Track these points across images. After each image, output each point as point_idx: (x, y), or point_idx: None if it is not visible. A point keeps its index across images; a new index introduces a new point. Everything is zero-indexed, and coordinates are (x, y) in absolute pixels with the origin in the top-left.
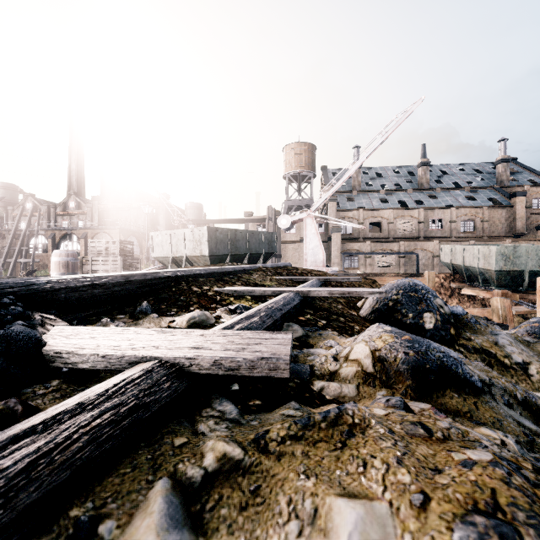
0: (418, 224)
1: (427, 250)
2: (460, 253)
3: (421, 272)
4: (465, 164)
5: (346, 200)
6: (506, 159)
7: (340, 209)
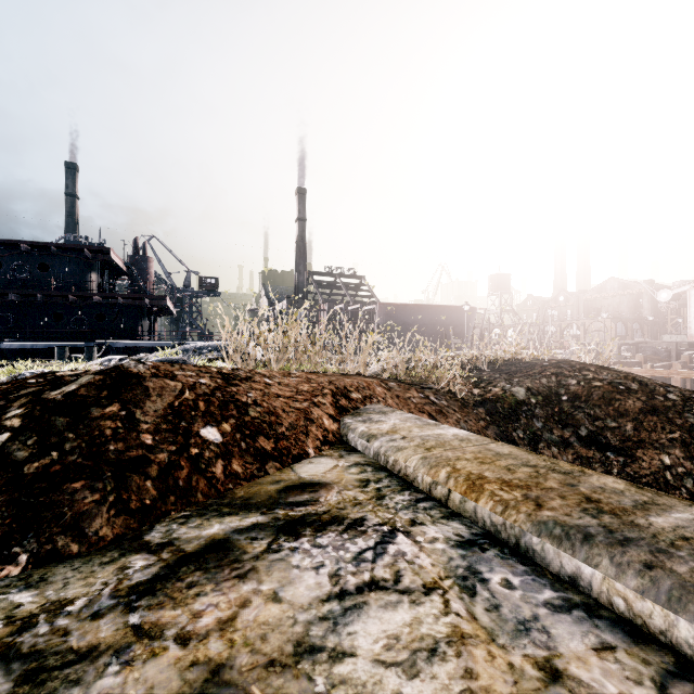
0: None
1: None
2: None
3: None
4: None
5: None
6: None
7: None
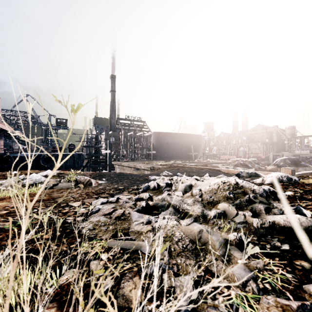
0: None
1: None
2: None
3: None
4: None
5: None
6: None
7: None
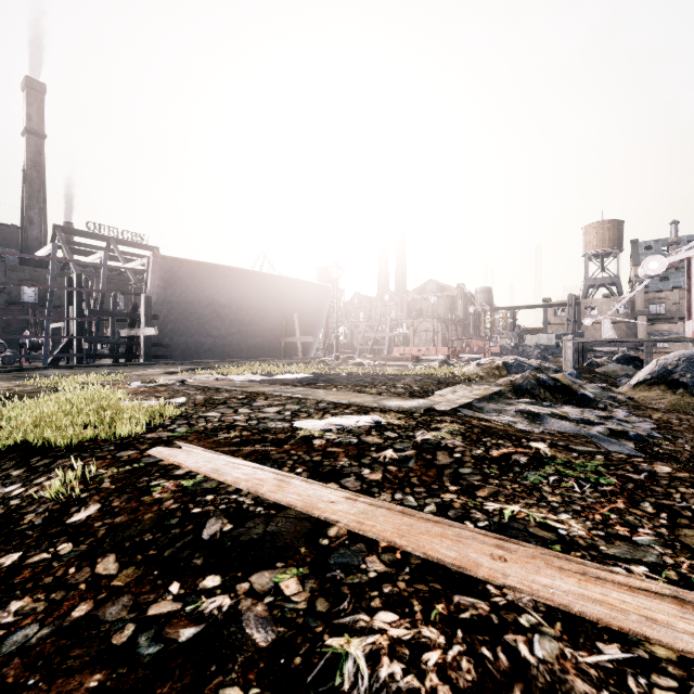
0: None
1: None
2: None
3: None
4: None
5: (658, 280)
6: None
7: (649, 291)
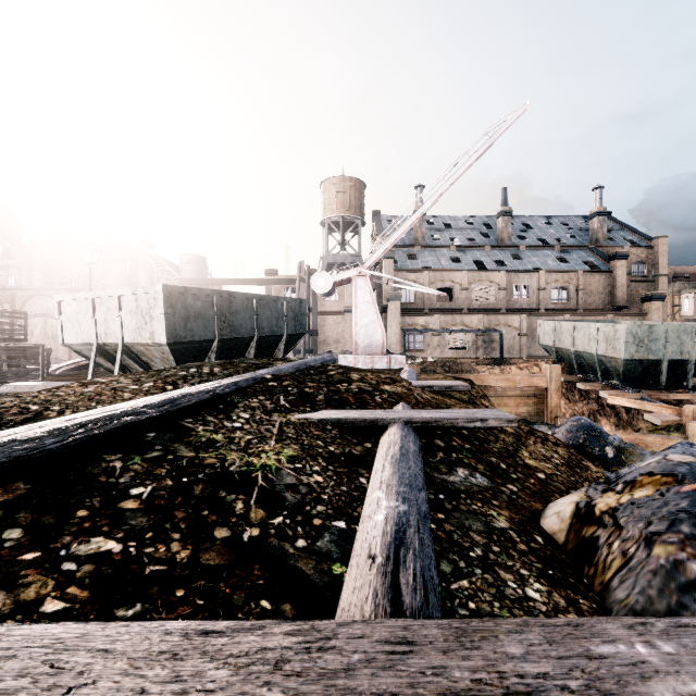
0: (499, 291)
1: (512, 326)
2: (568, 333)
3: (505, 356)
4: (552, 217)
5: (406, 257)
6: (602, 212)
7: (399, 269)
